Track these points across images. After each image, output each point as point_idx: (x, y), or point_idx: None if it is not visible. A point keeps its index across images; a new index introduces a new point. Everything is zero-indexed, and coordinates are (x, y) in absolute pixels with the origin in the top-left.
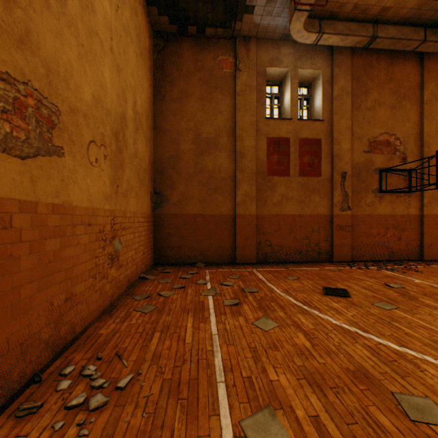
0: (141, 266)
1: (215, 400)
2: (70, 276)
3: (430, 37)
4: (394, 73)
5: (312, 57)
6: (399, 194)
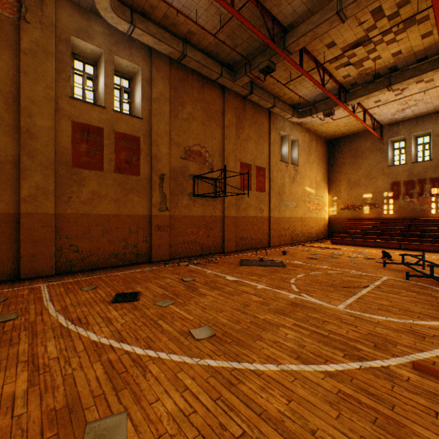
0: None
1: None
2: None
3: (225, 75)
4: (205, 95)
5: (130, 49)
6: (208, 198)
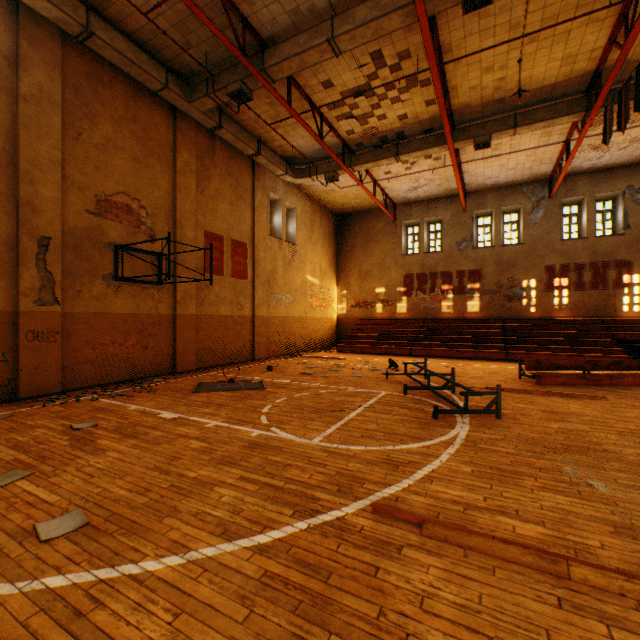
0: None
1: None
2: None
3: (174, 87)
4: (139, 113)
5: None
6: (146, 285)
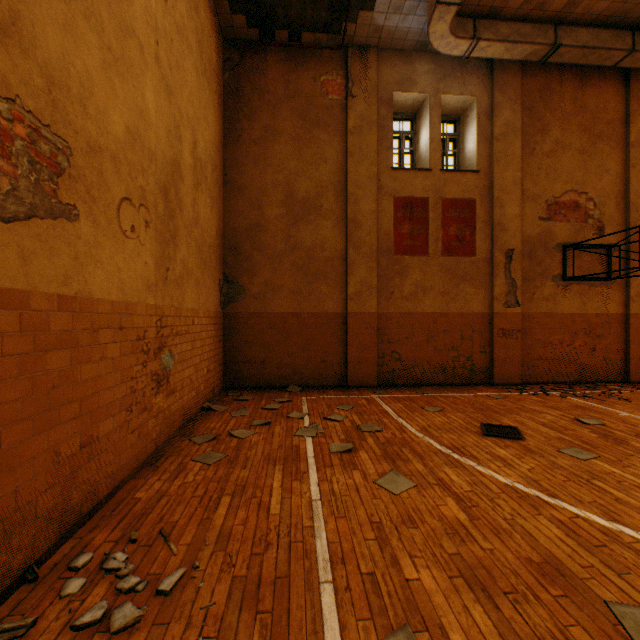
0: (204, 391)
1: (316, 614)
2: (88, 408)
3: None
4: (585, 101)
5: (462, 76)
6: (592, 282)
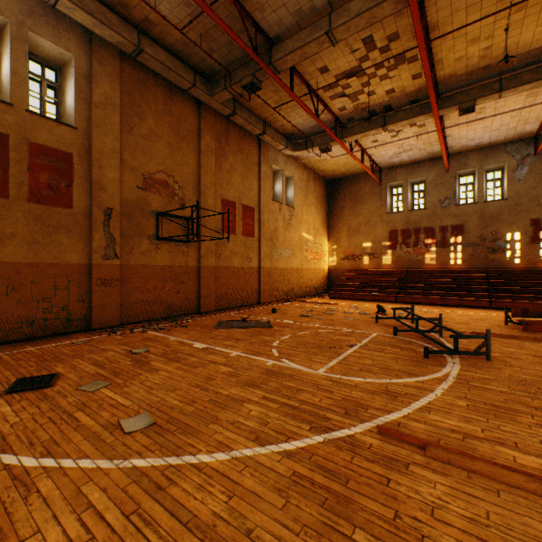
0: None
1: None
2: None
3: (200, 85)
4: (174, 108)
5: (57, 26)
6: (178, 243)
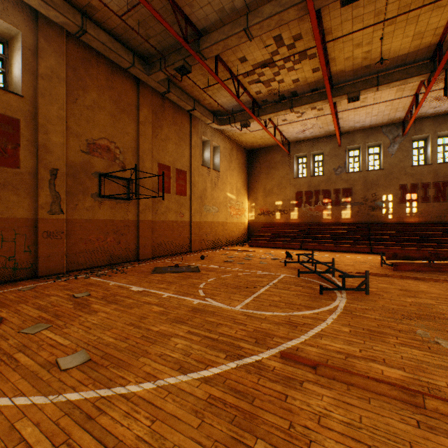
0: None
1: None
2: None
3: (138, 65)
4: (115, 84)
5: (4, 3)
6: (120, 200)
